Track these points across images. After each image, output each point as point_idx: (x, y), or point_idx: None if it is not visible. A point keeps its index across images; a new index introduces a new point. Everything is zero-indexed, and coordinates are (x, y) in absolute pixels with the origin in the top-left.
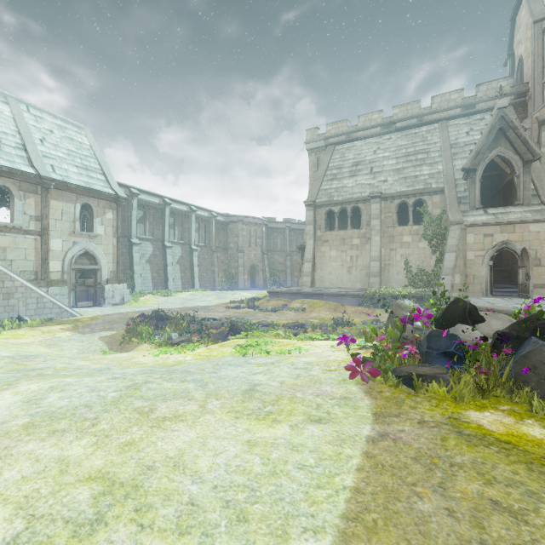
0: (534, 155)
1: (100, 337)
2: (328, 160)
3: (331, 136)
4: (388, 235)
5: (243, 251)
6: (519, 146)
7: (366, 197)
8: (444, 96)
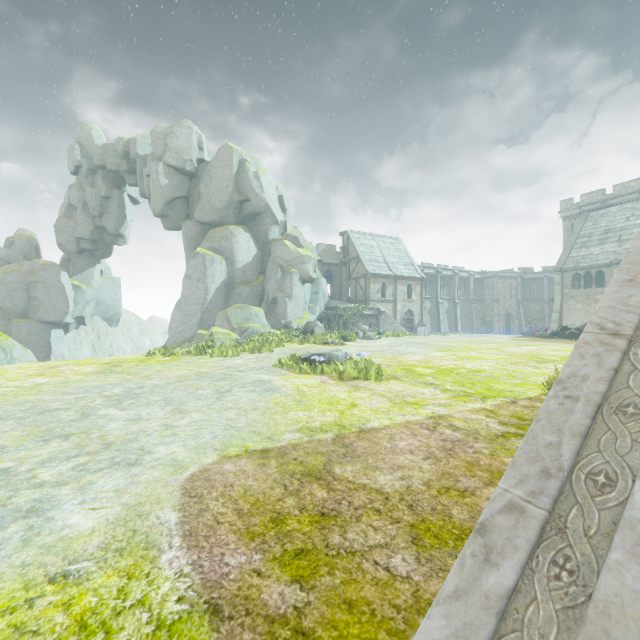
0: None
1: None
2: (579, 228)
3: (585, 205)
4: None
5: (498, 302)
6: None
7: (608, 264)
8: None
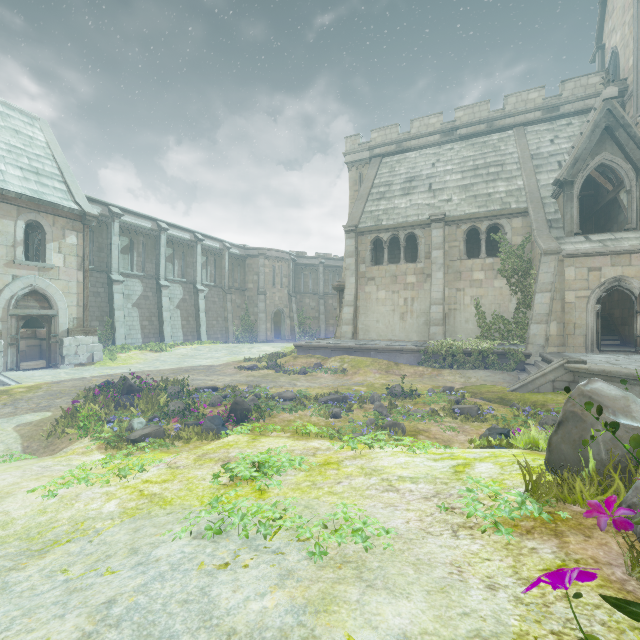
0: None
1: (18, 425)
2: (373, 175)
3: (377, 146)
4: (454, 271)
5: (265, 293)
6: (633, 150)
7: (425, 221)
8: (521, 95)
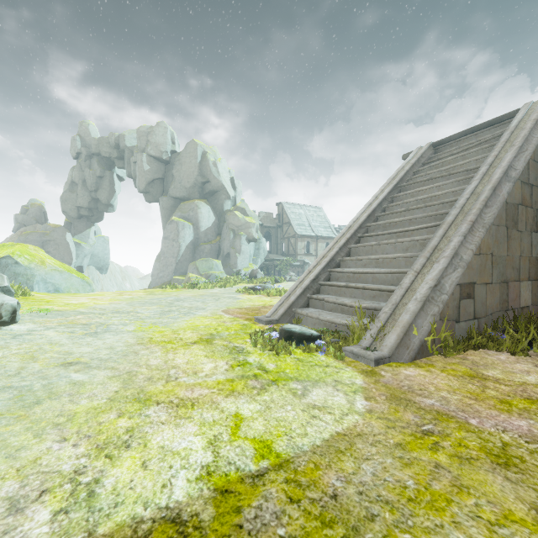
0: None
1: None
2: None
3: None
4: None
5: None
6: None
7: None
8: None
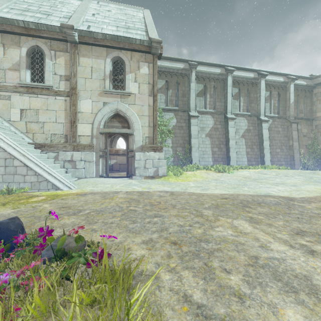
0: None
1: None
2: None
3: None
4: None
5: None
6: None
7: None
8: None
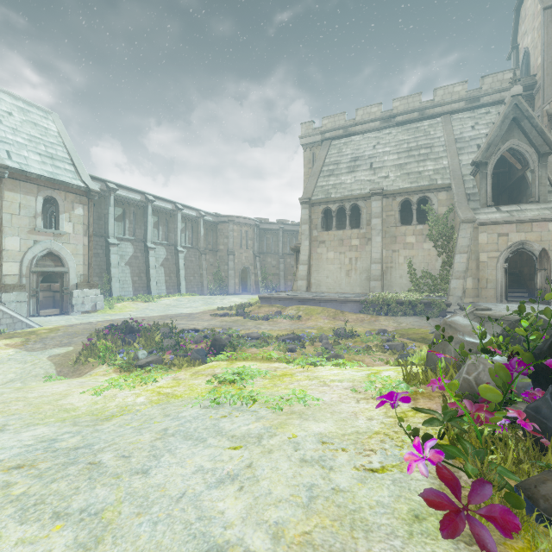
0: (551, 147)
1: (50, 356)
2: (324, 155)
3: (327, 130)
4: (390, 235)
5: (234, 253)
6: (535, 137)
7: (366, 194)
8: (448, 89)
